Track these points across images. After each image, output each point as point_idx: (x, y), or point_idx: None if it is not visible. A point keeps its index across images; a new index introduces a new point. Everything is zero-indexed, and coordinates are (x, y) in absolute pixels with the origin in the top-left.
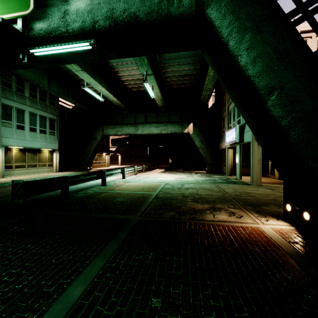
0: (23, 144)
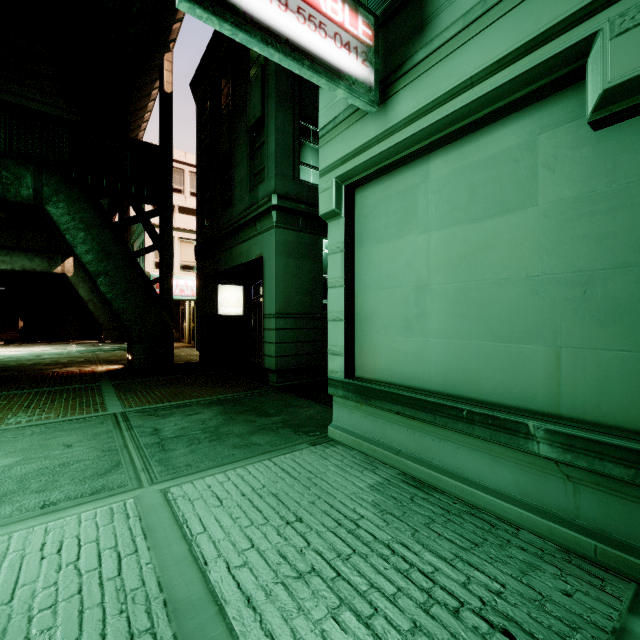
0: None
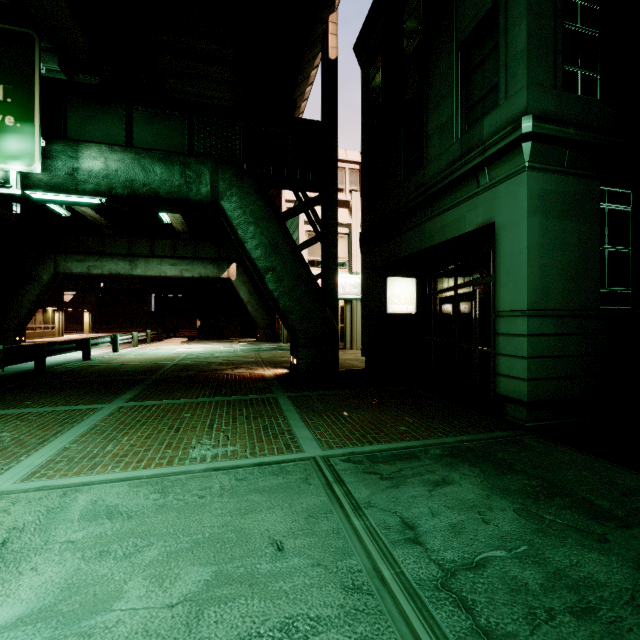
0: None
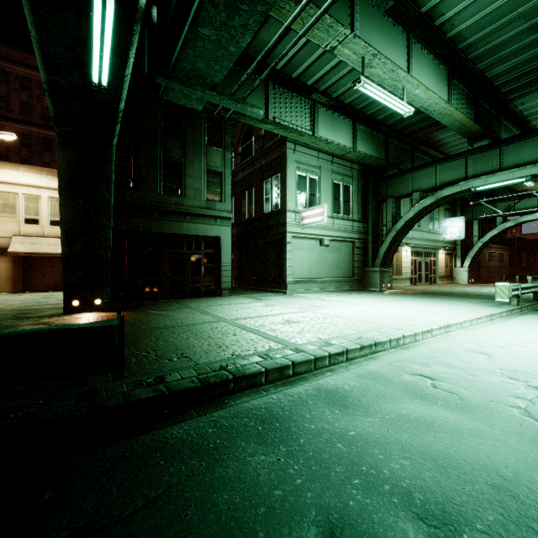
0: None
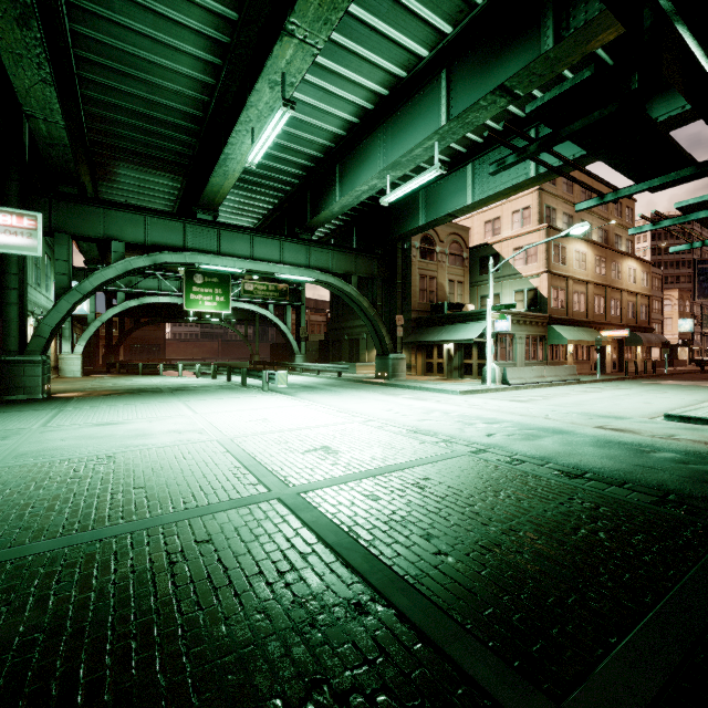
0: None
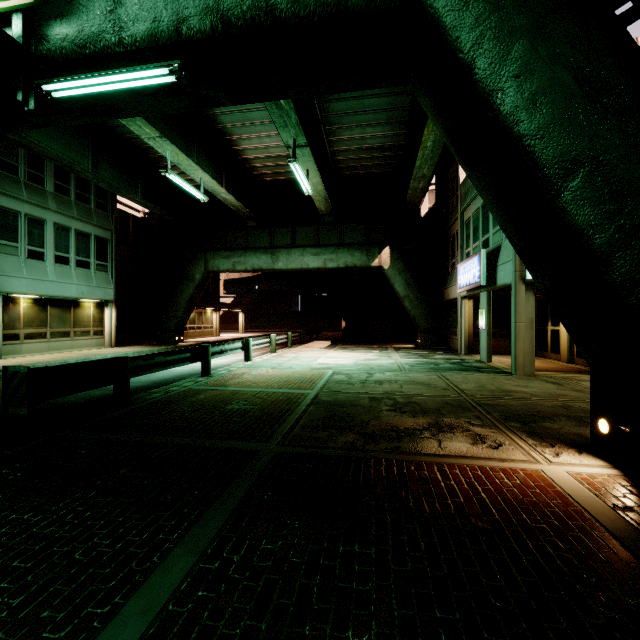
0: (42, 290)
